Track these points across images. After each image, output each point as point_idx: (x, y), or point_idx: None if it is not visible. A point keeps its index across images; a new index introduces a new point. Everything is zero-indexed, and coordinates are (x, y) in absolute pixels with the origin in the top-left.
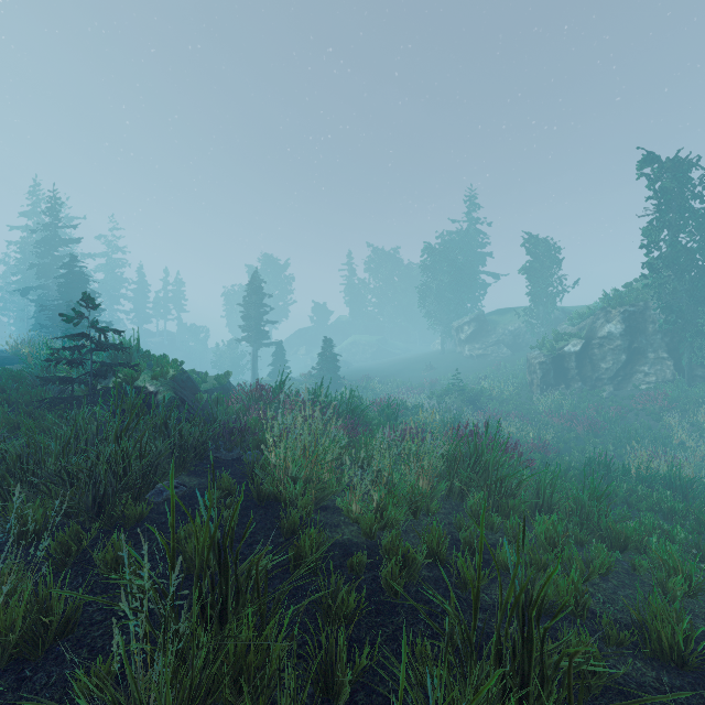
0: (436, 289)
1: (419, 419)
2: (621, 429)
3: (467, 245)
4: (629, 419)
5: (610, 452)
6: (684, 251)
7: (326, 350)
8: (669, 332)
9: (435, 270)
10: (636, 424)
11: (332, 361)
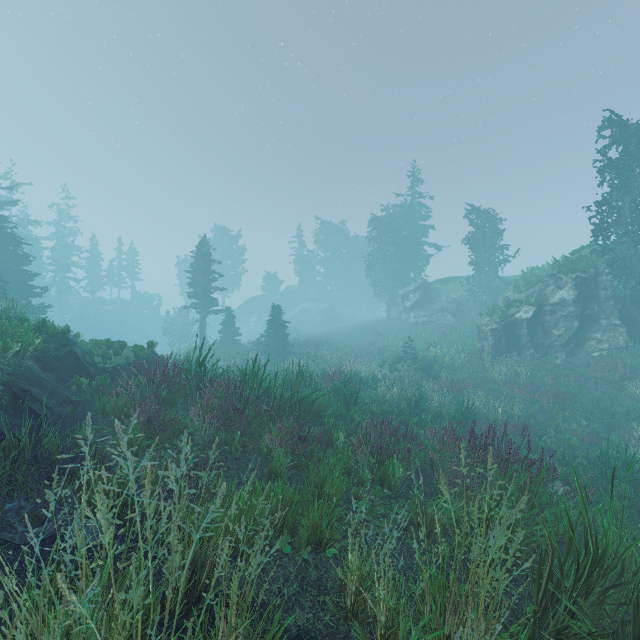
0: (382, 258)
1: (375, 393)
2: (587, 399)
3: (411, 217)
4: (588, 388)
5: (584, 427)
6: (639, 216)
7: (275, 317)
8: (621, 298)
9: (381, 240)
10: (598, 394)
11: (280, 328)
